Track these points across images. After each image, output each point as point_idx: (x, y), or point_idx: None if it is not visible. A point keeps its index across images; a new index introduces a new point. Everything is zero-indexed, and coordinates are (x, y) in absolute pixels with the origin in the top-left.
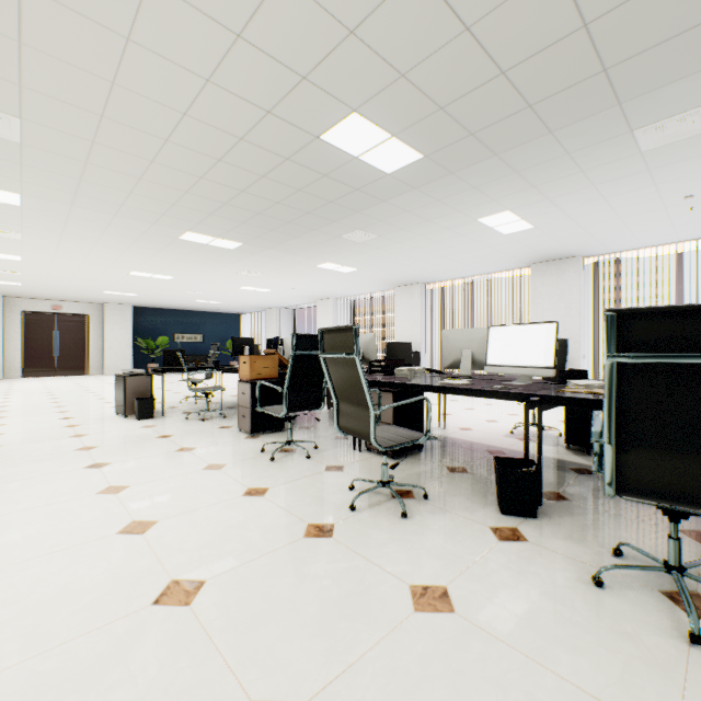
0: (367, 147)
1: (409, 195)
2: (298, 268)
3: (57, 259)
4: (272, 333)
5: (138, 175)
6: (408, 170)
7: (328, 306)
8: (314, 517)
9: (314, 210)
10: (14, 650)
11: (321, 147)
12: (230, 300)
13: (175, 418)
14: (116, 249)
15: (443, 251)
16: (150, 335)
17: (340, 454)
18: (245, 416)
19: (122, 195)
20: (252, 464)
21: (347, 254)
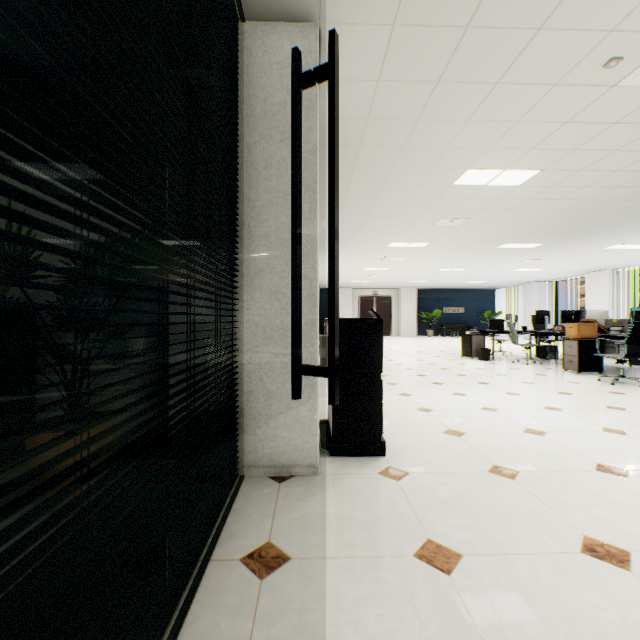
0: None
1: None
2: (582, 252)
3: (406, 267)
4: (530, 304)
5: (502, 225)
6: None
7: (600, 277)
8: None
9: (624, 217)
10: (567, 406)
11: None
12: (495, 279)
13: (504, 362)
14: (447, 258)
15: None
16: (426, 309)
17: None
18: (571, 361)
19: (482, 234)
20: (598, 384)
21: None
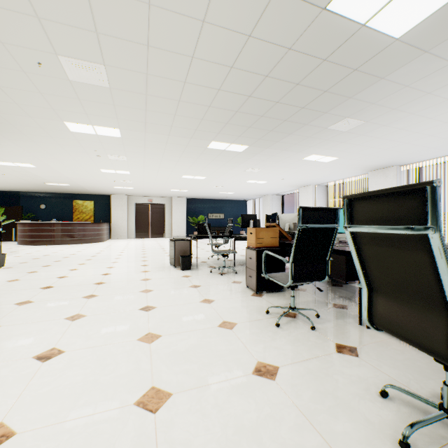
0: (380, 4)
1: (414, 63)
2: (288, 162)
3: (145, 171)
4: (266, 212)
5: (177, 98)
6: (424, 26)
7: (308, 191)
8: (348, 447)
9: (308, 104)
10: None
11: (325, 22)
12: (240, 191)
13: (203, 271)
14: (172, 160)
15: (432, 128)
16: (195, 215)
17: (345, 328)
18: (251, 277)
19: (170, 118)
20: (259, 328)
21: (331, 145)
